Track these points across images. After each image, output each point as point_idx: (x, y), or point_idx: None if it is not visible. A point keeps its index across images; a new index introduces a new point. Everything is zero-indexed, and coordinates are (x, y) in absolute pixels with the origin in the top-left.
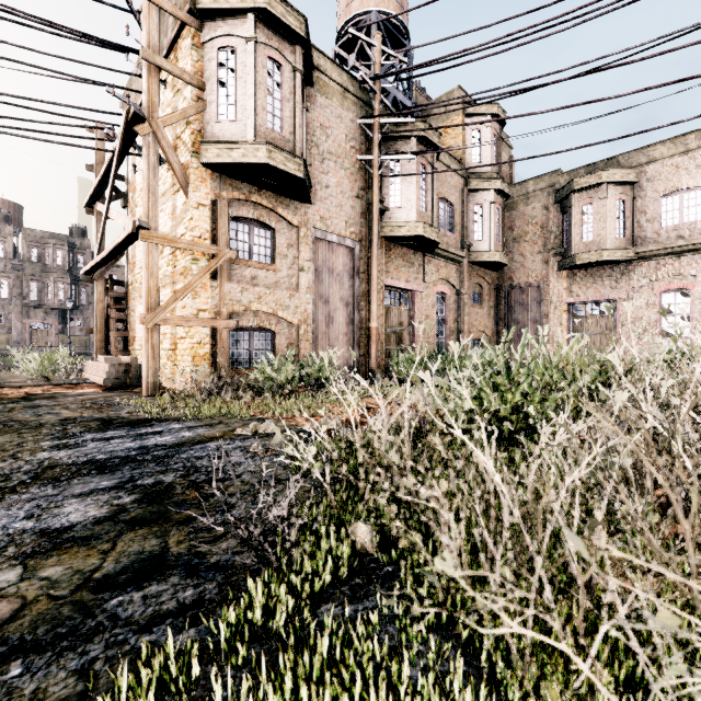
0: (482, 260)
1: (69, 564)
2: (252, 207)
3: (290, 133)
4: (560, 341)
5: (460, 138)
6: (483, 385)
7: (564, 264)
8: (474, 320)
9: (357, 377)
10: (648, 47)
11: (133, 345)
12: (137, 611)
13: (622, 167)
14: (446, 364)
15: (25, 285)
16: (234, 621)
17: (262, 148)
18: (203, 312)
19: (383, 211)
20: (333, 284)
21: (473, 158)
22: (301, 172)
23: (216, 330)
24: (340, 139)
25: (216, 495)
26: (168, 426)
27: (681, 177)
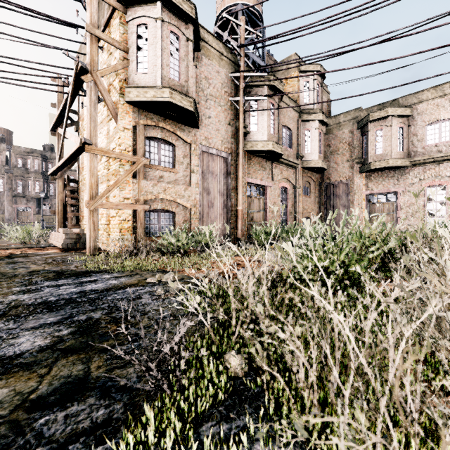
0: (310, 166)
1: (13, 386)
2: (160, 130)
3: (185, 81)
4: (366, 218)
5: (296, 87)
6: (317, 249)
7: (363, 169)
8: (305, 205)
9: (230, 244)
10: (421, 25)
11: (82, 221)
12: (58, 430)
13: (401, 105)
14: (287, 234)
15: (14, 182)
16: (132, 443)
17: (166, 91)
18: (127, 200)
19: (246, 134)
20: (213, 181)
21: (304, 100)
22: (192, 107)
23: (136, 211)
24: (217, 86)
25: (129, 328)
26: (101, 276)
27: (440, 112)
